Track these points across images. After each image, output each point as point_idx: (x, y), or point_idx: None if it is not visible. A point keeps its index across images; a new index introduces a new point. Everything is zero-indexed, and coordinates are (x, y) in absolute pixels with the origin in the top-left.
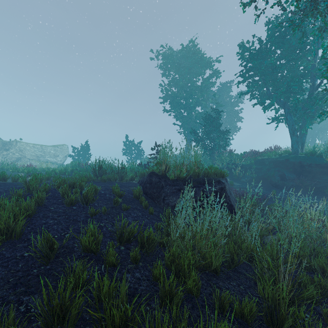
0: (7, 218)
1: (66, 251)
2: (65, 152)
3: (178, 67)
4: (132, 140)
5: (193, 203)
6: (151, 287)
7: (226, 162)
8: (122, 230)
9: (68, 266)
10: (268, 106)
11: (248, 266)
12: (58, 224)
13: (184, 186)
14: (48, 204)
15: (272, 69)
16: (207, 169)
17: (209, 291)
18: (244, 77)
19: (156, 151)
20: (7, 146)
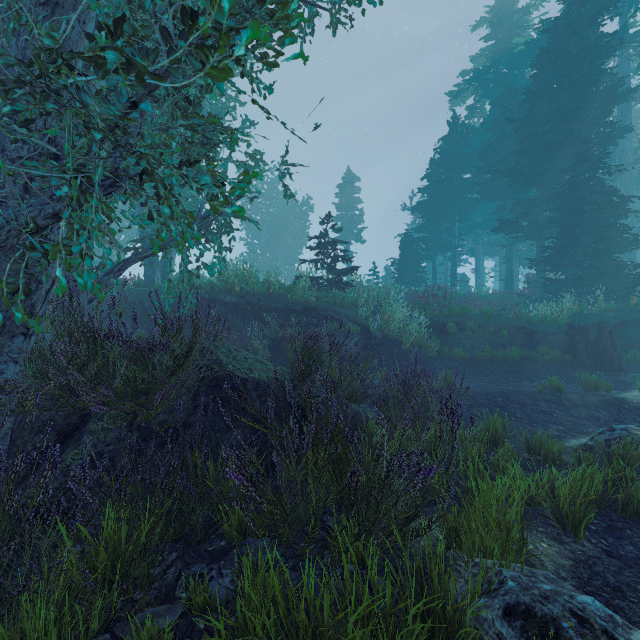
0: None
1: None
2: None
3: None
4: None
5: None
6: None
7: None
8: None
9: None
10: None
11: None
12: None
13: None
14: None
15: None
16: None
17: None
18: None
19: None
20: None
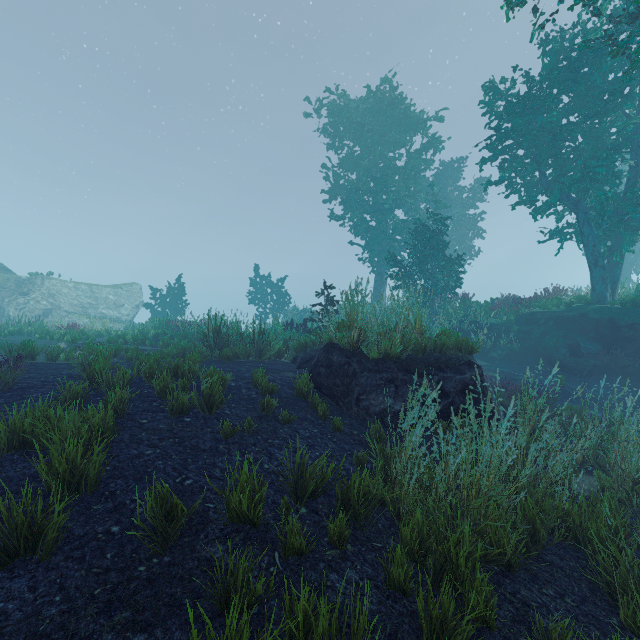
0: (71, 449)
1: (194, 520)
2: (137, 298)
3: (359, 132)
4: (268, 275)
5: (421, 408)
6: (390, 606)
7: (457, 319)
8: (299, 471)
9: (207, 556)
10: (545, 208)
11: (561, 548)
12: (165, 458)
13: (400, 374)
14: (135, 411)
15: (554, 134)
16: (440, 337)
17: (509, 614)
18: (496, 150)
19: (325, 299)
20: (25, 288)
